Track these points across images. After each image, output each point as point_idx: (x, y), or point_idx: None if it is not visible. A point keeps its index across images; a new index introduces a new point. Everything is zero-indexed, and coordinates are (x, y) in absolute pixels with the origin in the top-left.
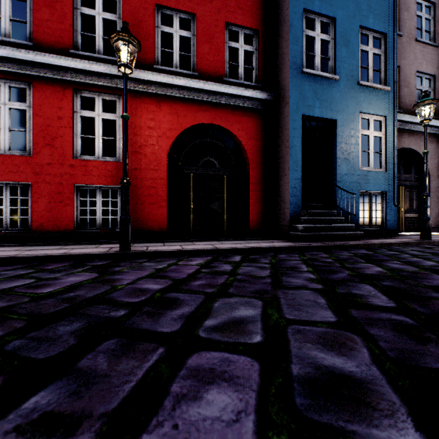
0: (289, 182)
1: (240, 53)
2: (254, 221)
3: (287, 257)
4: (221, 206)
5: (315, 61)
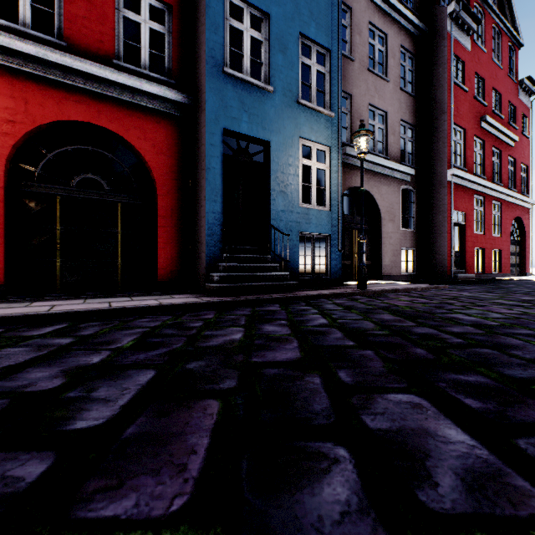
0: (205, 217)
1: (143, 31)
2: (165, 268)
3: (143, 322)
4: (114, 247)
5: (243, 62)
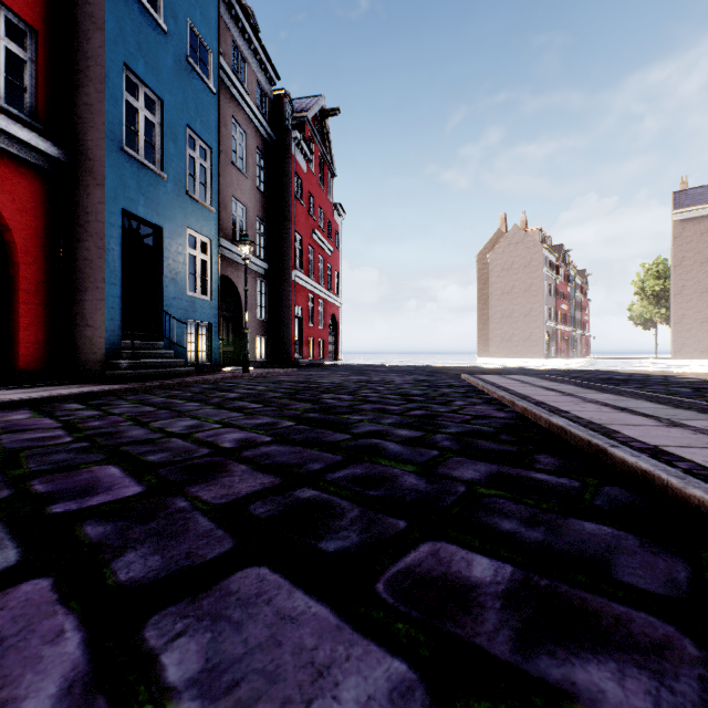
0: (105, 300)
1: None
2: (30, 355)
3: (142, 398)
4: None
5: (138, 141)
